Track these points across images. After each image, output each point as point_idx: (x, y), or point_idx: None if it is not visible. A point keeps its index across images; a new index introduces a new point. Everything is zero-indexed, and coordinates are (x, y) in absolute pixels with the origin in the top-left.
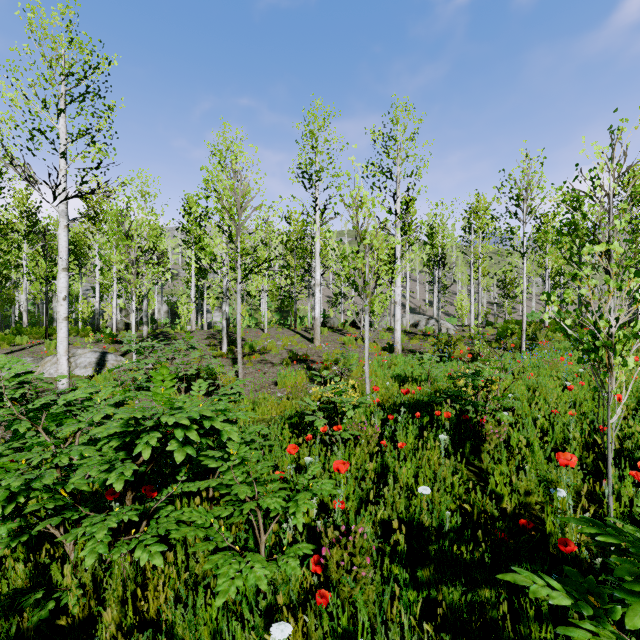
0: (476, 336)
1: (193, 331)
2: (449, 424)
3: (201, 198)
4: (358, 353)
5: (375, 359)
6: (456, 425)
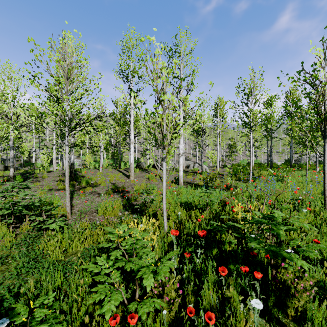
0: (221, 173)
1: (53, 171)
2: (249, 272)
3: (26, 63)
4: (157, 185)
5: (168, 190)
6: (244, 259)
